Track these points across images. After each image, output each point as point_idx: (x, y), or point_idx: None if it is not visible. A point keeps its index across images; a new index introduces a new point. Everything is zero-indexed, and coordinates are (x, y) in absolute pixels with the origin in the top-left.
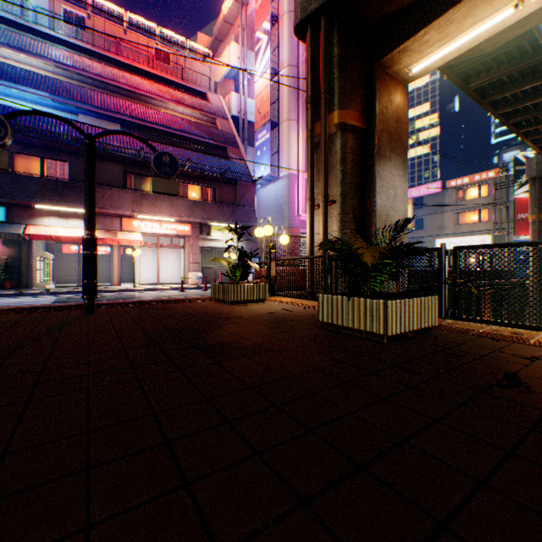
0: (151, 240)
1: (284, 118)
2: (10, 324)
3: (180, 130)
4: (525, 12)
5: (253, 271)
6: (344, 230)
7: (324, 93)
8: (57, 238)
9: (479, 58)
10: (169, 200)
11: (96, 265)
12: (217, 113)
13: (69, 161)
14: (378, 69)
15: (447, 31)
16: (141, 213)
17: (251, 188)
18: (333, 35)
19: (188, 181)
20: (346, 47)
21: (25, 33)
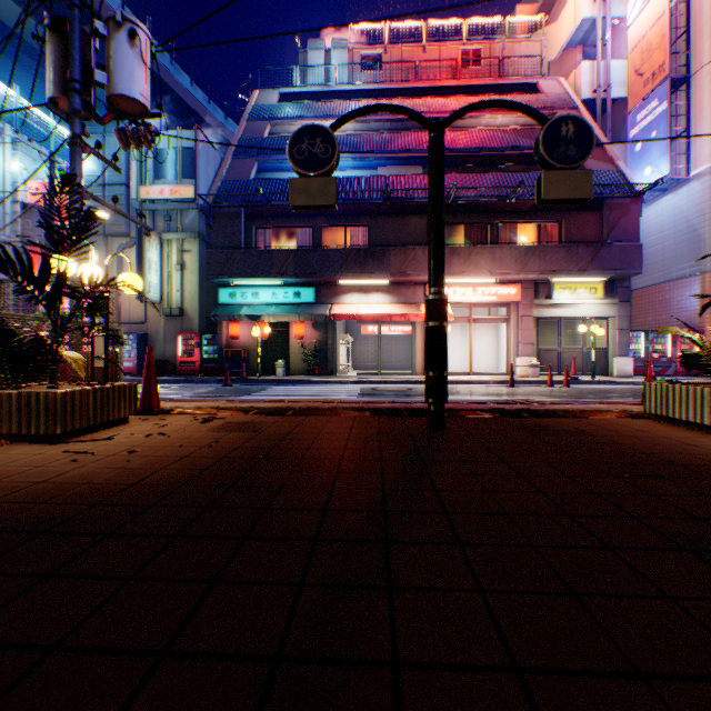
0: (456, 314)
1: (701, 60)
2: (341, 441)
3: (500, 148)
4: None
5: (630, 356)
6: None
7: None
8: (357, 317)
9: None
10: (487, 251)
11: (444, 346)
12: (555, 105)
13: (368, 225)
14: None
15: None
16: (450, 276)
17: (629, 208)
18: None
19: (513, 220)
20: None
21: (328, 101)
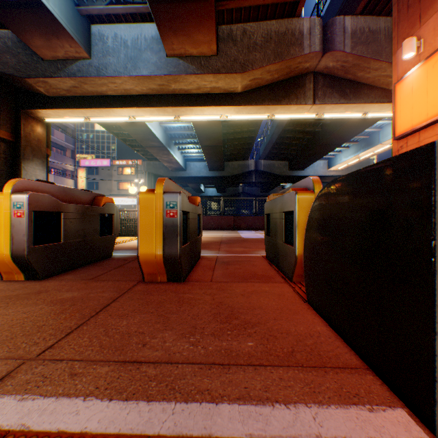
0: None
1: None
2: None
3: None
4: (91, 121)
5: None
6: None
7: None
8: None
9: None
10: None
11: None
12: None
13: None
14: (25, 113)
15: (60, 114)
16: None
17: None
18: None
19: None
20: (1, 95)
21: None
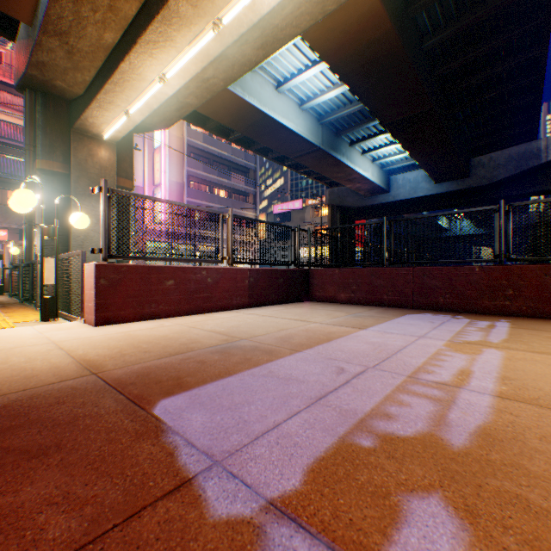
0: None
1: None
2: None
3: (0, 136)
4: (140, 118)
5: None
6: (46, 246)
7: (29, 146)
8: None
9: (216, 122)
10: None
11: None
12: None
13: None
14: (77, 133)
15: (102, 120)
16: None
17: None
18: (38, 104)
19: (7, 187)
20: (47, 115)
21: None
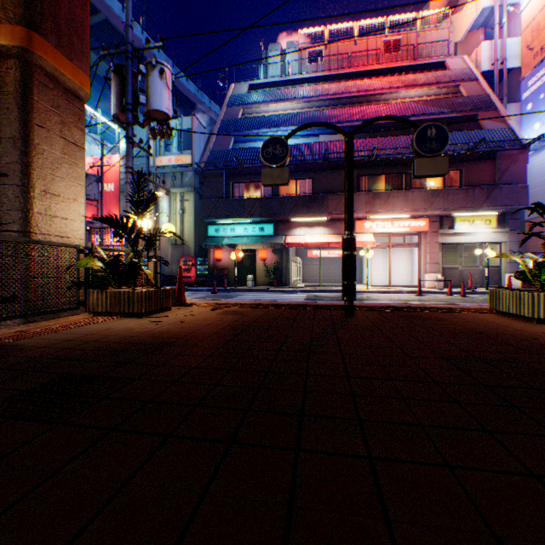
0: (379, 241)
1: None
2: (291, 320)
3: (413, 115)
4: None
5: None
6: None
7: None
8: (304, 244)
9: None
10: (402, 195)
11: (353, 266)
12: (458, 79)
13: (312, 178)
14: None
15: None
16: (372, 214)
17: (517, 157)
18: None
19: None
20: None
21: (283, 87)
